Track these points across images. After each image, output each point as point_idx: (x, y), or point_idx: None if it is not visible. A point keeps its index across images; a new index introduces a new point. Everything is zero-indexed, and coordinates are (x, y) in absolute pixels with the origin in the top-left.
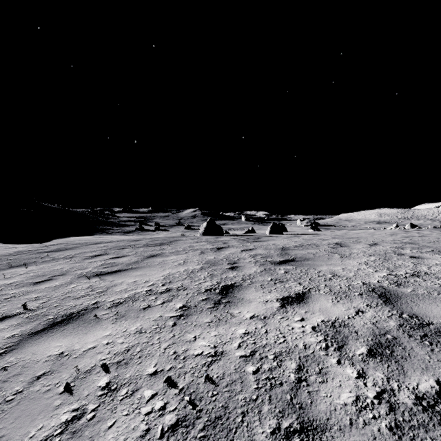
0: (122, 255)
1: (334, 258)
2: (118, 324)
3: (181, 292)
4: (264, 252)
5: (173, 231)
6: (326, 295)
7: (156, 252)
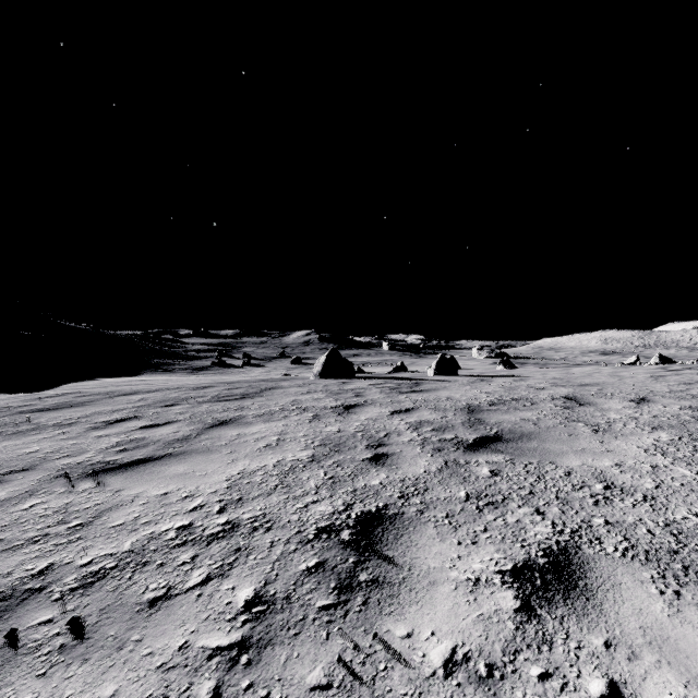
0: (164, 420)
1: (582, 434)
2: (51, 684)
3: (258, 538)
4: (435, 417)
5: (273, 368)
6: (629, 565)
7: (230, 415)
